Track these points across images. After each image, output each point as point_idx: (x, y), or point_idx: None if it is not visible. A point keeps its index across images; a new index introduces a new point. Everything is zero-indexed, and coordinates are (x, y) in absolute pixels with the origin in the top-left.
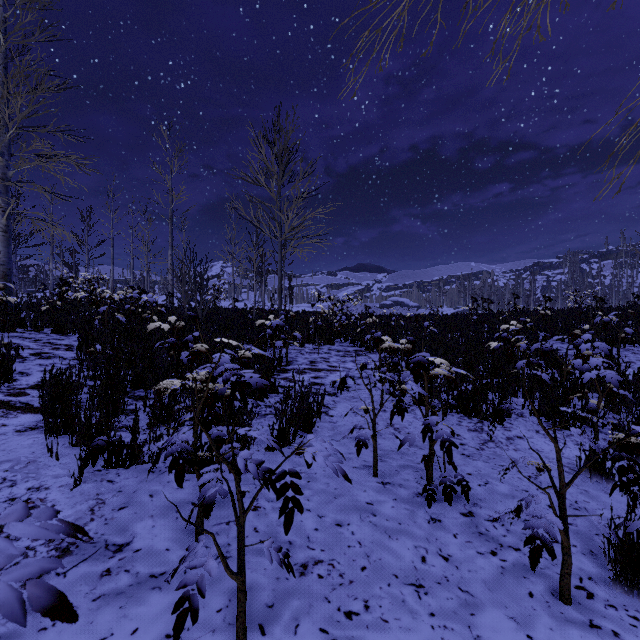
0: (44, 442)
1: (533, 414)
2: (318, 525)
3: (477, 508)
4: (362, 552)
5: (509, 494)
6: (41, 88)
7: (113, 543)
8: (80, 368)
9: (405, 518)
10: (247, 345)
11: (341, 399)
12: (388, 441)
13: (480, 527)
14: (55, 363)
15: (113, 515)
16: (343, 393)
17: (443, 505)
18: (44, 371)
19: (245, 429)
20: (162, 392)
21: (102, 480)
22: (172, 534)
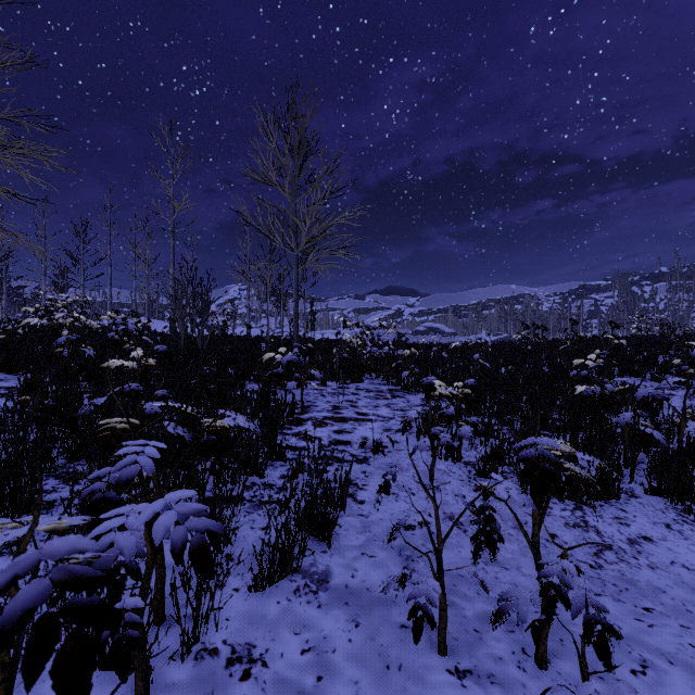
0: None
1: (649, 493)
2: None
3: None
4: None
5: None
6: None
7: None
8: None
9: None
10: (255, 384)
11: (374, 469)
12: (450, 552)
13: None
14: None
15: None
16: (377, 458)
17: None
18: None
19: None
20: None
21: None
22: None
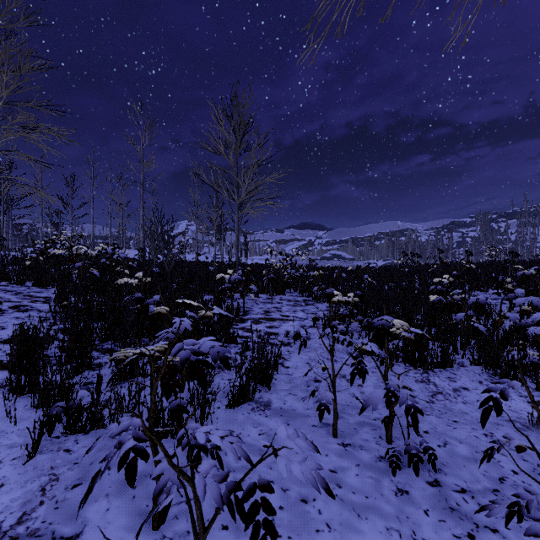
0: (6, 403)
1: (473, 364)
2: (283, 502)
3: (442, 475)
4: (332, 538)
5: (470, 457)
6: (25, 67)
7: (61, 535)
8: (51, 323)
9: (371, 489)
10: (208, 296)
11: (295, 349)
12: (342, 394)
13: (450, 500)
14: (31, 316)
15: (65, 495)
16: (296, 343)
17: (407, 472)
18: (15, 327)
19: (205, 430)
20: (120, 359)
21: (59, 449)
22: (127, 520)
